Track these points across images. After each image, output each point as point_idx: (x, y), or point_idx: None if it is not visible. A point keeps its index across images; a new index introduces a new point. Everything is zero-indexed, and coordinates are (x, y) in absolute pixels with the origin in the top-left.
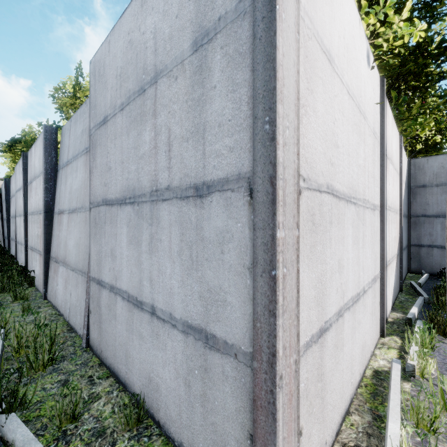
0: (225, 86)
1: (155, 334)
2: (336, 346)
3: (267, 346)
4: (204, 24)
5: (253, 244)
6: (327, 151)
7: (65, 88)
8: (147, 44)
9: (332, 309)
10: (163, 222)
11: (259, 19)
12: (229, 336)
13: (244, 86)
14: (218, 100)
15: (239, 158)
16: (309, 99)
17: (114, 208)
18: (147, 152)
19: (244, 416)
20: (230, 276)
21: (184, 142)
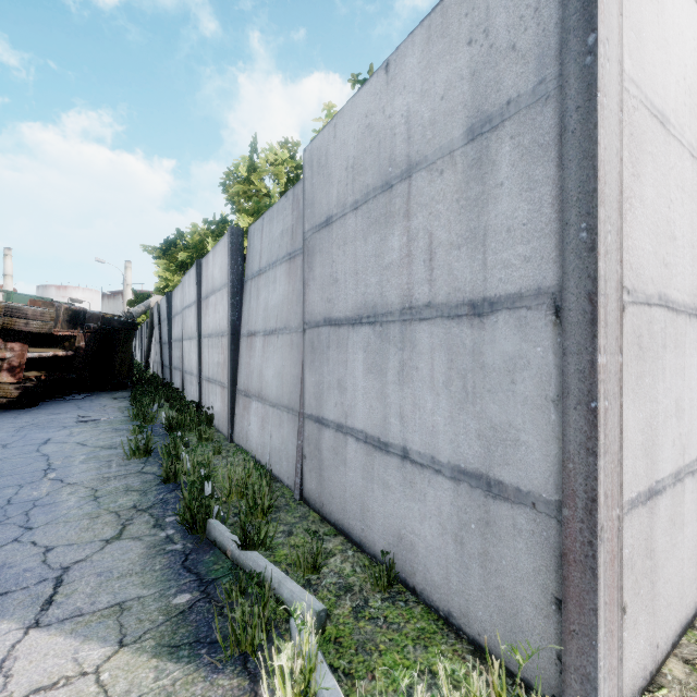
0: (517, 184)
1: (408, 482)
2: (672, 520)
3: (583, 490)
4: (486, 108)
5: (562, 371)
6: (658, 249)
7: (237, 172)
8: (395, 130)
9: (666, 467)
10: (420, 346)
11: (572, 109)
12: (523, 482)
13: (547, 184)
14: (507, 201)
15: (538, 269)
16: (635, 187)
17: (344, 329)
18: (396, 261)
19: (546, 577)
20: (525, 410)
21: (454, 249)
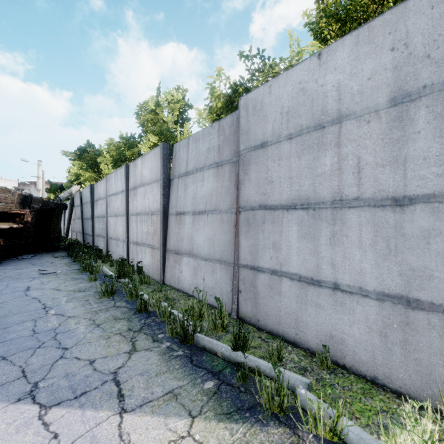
0: (431, 133)
1: (339, 303)
2: None
3: None
4: (406, 88)
5: None
6: None
7: (146, 105)
8: (327, 94)
9: None
10: (350, 223)
11: None
12: (436, 299)
13: None
14: (423, 142)
15: None
16: None
17: (279, 212)
18: (328, 172)
19: None
20: (438, 259)
21: (379, 167)
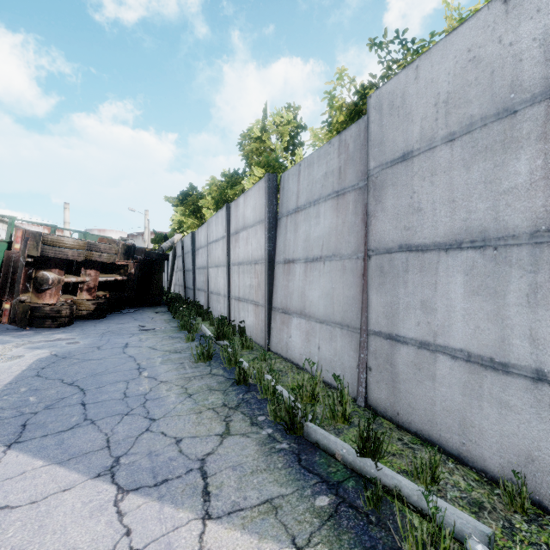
0: None
1: (546, 405)
2: None
3: None
4: None
5: None
6: None
7: (250, 133)
8: (521, 56)
9: None
10: None
11: None
12: None
13: None
14: None
15: None
16: None
17: (431, 254)
18: (523, 185)
19: None
20: None
21: None
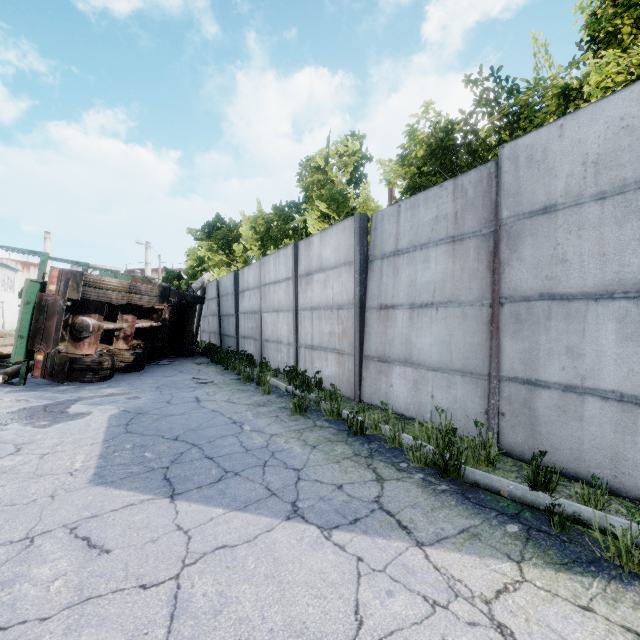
0: None
1: None
2: None
3: None
4: None
5: None
6: None
7: (310, 163)
8: None
9: None
10: None
11: None
12: None
13: None
14: None
15: None
16: None
17: (579, 303)
18: None
19: None
20: None
21: None
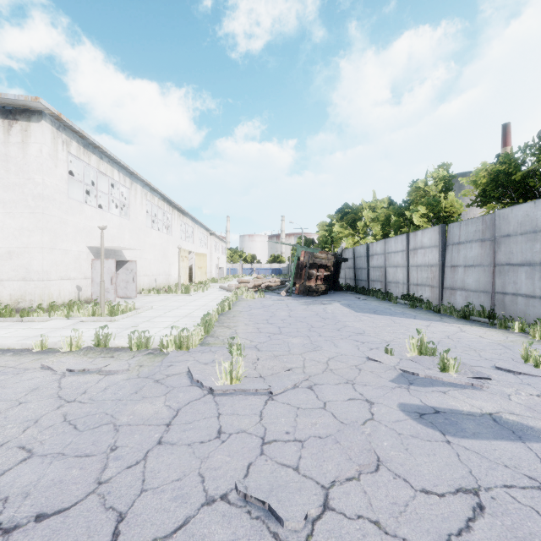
0: None
1: None
2: None
3: None
4: None
5: None
6: None
7: (415, 185)
8: (537, 219)
9: None
10: None
11: None
12: None
13: None
14: None
15: None
16: None
17: (516, 267)
18: (538, 251)
19: None
20: None
21: None
